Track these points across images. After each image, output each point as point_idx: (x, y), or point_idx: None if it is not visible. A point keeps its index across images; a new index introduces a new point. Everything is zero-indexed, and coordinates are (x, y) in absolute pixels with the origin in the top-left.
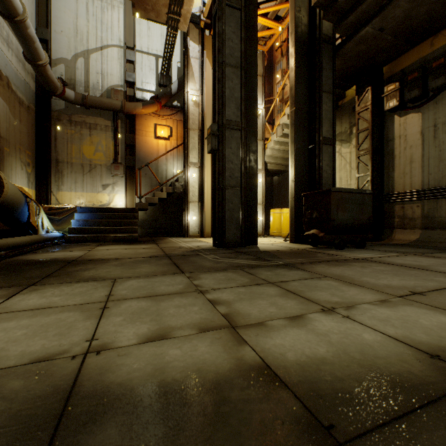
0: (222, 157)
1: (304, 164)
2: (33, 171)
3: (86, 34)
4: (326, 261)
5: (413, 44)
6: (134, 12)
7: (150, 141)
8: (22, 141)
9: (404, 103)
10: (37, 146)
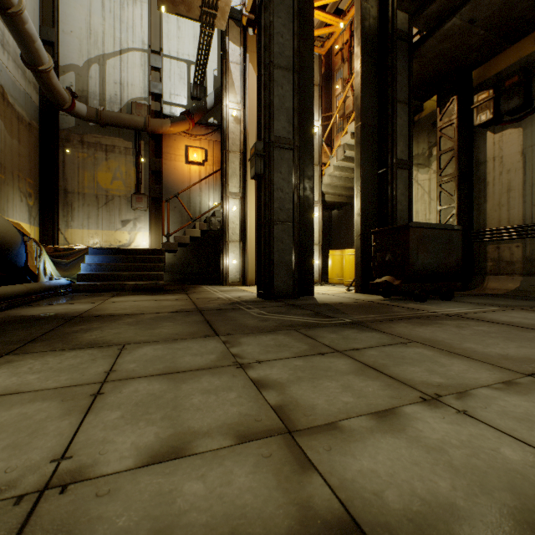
0: (269, 183)
1: (372, 194)
2: (36, 203)
3: (102, 35)
4: (407, 318)
5: (512, 41)
6: (160, 6)
7: (181, 167)
8: (22, 166)
9: (500, 116)
10: (42, 173)
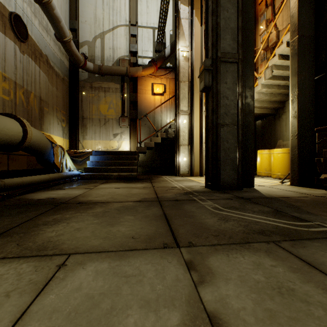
0: (217, 92)
1: (309, 98)
2: (67, 125)
3: (102, 20)
4: None
5: None
6: None
7: (149, 98)
8: (58, 103)
9: None
10: (70, 107)
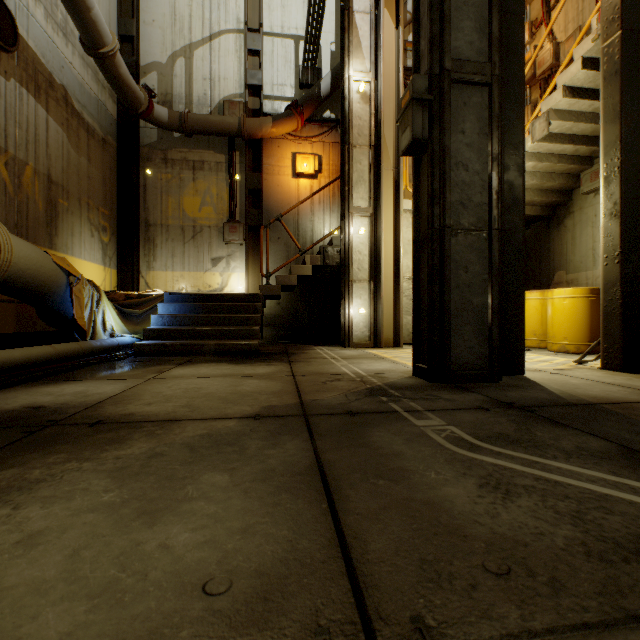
0: (442, 154)
1: None
2: (113, 240)
3: (188, 19)
4: None
5: None
6: None
7: (286, 183)
8: (93, 191)
9: None
10: (120, 202)
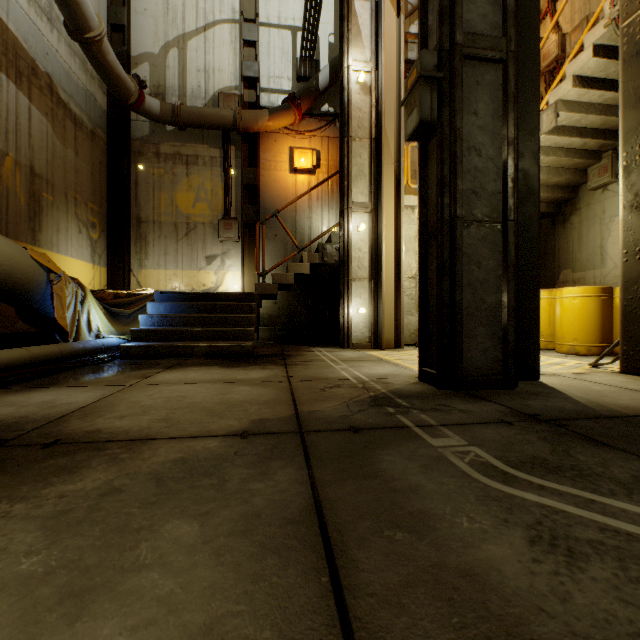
0: (453, 137)
1: None
2: (103, 236)
3: (182, 8)
4: None
5: None
6: None
7: (283, 179)
8: (80, 186)
9: None
10: (110, 198)
